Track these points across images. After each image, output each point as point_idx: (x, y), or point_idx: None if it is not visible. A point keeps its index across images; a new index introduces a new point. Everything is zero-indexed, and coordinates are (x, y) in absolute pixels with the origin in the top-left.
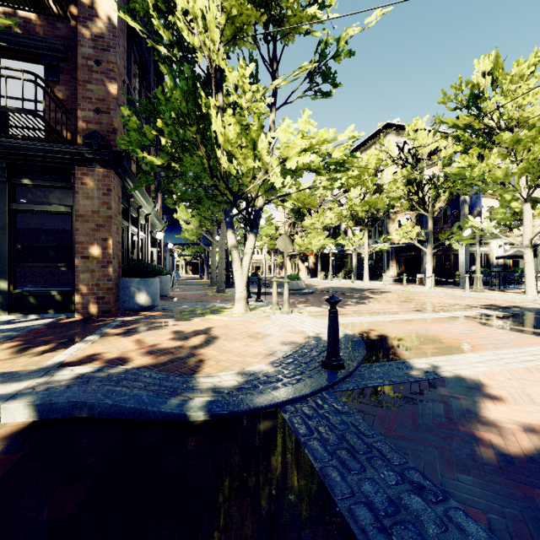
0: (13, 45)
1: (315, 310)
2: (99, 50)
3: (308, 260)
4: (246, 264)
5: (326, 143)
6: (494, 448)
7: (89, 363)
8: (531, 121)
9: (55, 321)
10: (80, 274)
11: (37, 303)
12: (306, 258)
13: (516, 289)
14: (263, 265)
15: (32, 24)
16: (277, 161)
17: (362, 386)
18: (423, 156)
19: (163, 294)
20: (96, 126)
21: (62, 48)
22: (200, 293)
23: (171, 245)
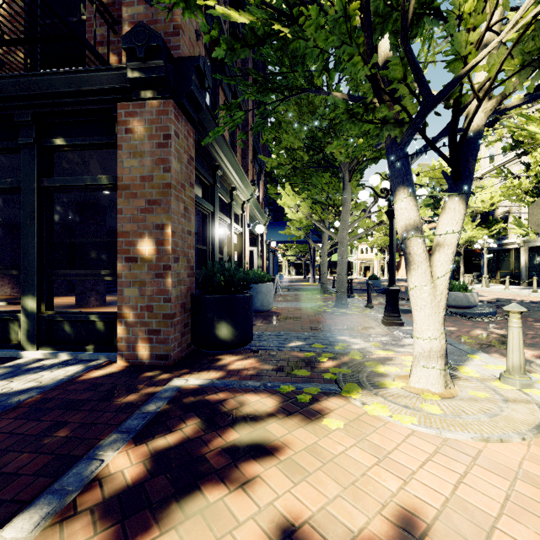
0: None
1: None
2: None
3: None
4: (444, 270)
5: None
6: None
7: None
8: None
9: (75, 374)
10: (124, 289)
11: (73, 333)
12: None
13: None
14: (373, 265)
15: None
16: None
17: None
18: None
19: (263, 309)
20: None
21: None
22: (311, 306)
23: (274, 244)
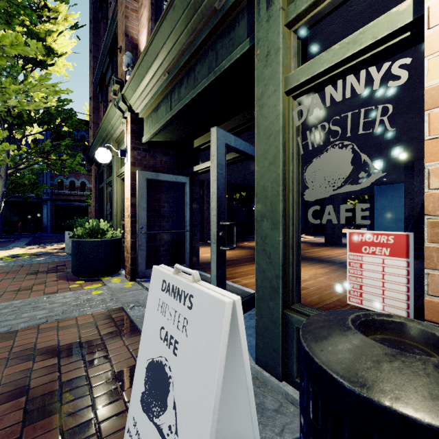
0: None
1: None
2: None
3: None
4: None
5: None
6: None
7: None
8: None
9: None
10: None
11: None
12: None
13: None
14: None
15: None
16: None
17: None
18: None
19: None
20: None
21: None
22: None
23: None
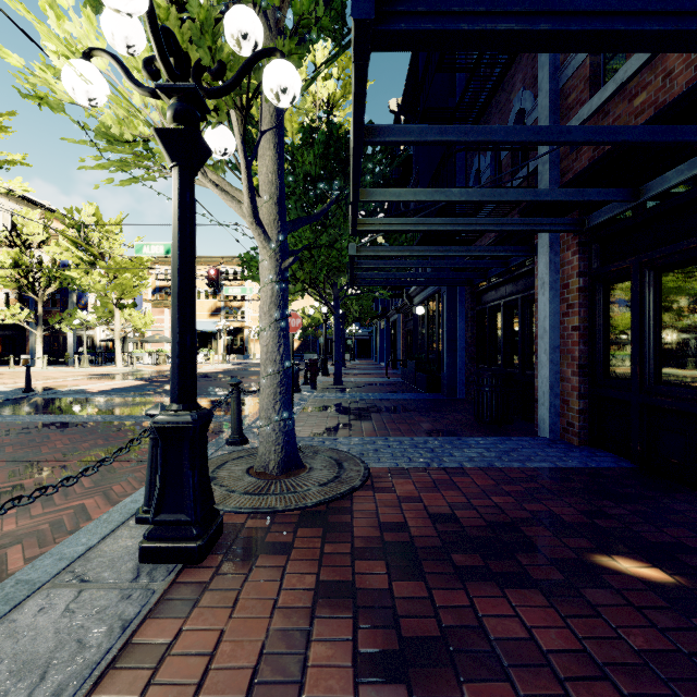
0: None
1: None
2: None
3: None
4: None
5: None
6: (90, 393)
7: None
8: (118, 260)
9: None
10: None
11: None
12: None
13: (114, 365)
14: None
15: None
16: None
17: (47, 393)
18: (34, 243)
19: None
20: None
21: None
22: None
23: None
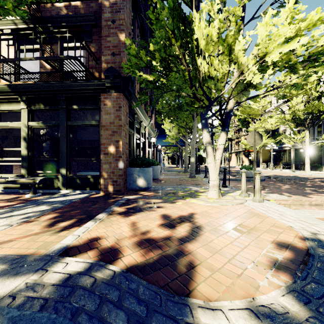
0: (68, 24)
1: (280, 198)
2: (114, 12)
3: (250, 155)
4: (219, 157)
5: (319, 23)
6: None
7: (86, 251)
8: None
9: (88, 196)
10: (103, 165)
11: (81, 183)
12: (248, 154)
13: None
14: None
15: (78, 8)
16: (253, 60)
17: None
18: None
19: (155, 178)
20: (112, 65)
21: (93, 18)
22: (178, 177)
23: (160, 147)
